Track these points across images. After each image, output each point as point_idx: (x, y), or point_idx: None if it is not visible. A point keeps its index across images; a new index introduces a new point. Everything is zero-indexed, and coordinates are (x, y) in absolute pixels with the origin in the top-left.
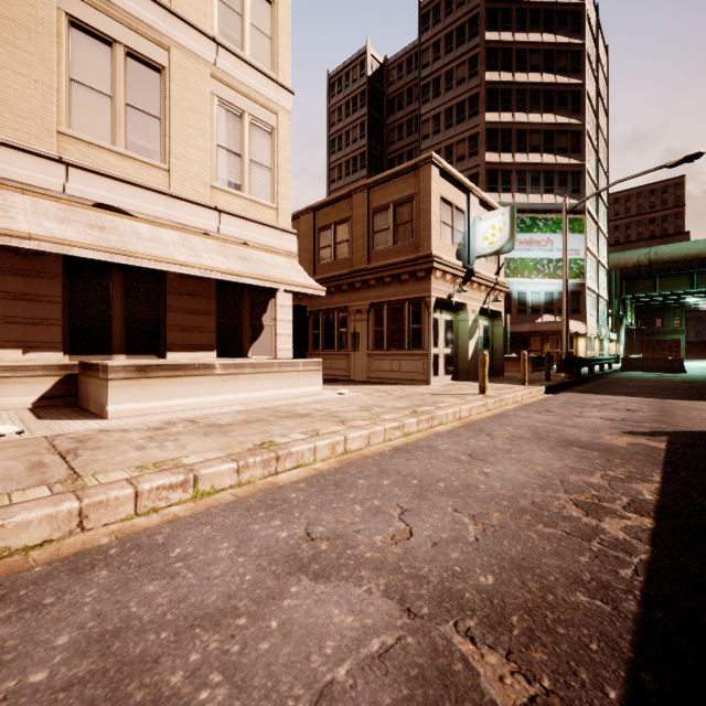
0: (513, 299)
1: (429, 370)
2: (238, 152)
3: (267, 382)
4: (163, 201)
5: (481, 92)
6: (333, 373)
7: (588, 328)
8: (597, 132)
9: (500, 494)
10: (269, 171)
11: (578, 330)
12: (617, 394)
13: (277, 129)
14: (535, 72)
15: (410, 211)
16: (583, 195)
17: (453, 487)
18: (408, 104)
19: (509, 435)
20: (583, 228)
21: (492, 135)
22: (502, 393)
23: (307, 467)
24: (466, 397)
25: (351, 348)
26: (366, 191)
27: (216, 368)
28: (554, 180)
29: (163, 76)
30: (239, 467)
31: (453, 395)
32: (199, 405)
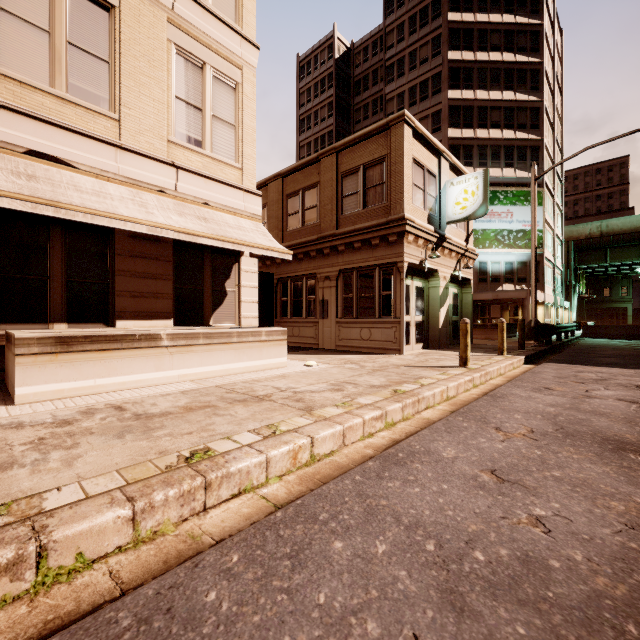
0: (474, 269)
1: (401, 338)
2: (199, 106)
3: (224, 354)
4: (111, 152)
5: (444, 70)
6: (301, 341)
7: (546, 296)
8: (553, 110)
9: (602, 593)
10: (233, 128)
11: (538, 298)
12: (604, 365)
13: (241, 85)
14: (496, 51)
15: (381, 173)
16: (541, 169)
17: (503, 564)
18: (373, 85)
19: (525, 428)
20: (541, 201)
21: (454, 111)
22: (484, 364)
23: (254, 492)
24: (447, 370)
25: (319, 315)
26: (335, 154)
27: (162, 340)
28: (514, 154)
29: (112, 16)
30: (136, 512)
31: (432, 367)
32: (140, 383)
